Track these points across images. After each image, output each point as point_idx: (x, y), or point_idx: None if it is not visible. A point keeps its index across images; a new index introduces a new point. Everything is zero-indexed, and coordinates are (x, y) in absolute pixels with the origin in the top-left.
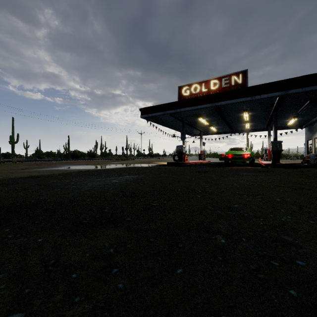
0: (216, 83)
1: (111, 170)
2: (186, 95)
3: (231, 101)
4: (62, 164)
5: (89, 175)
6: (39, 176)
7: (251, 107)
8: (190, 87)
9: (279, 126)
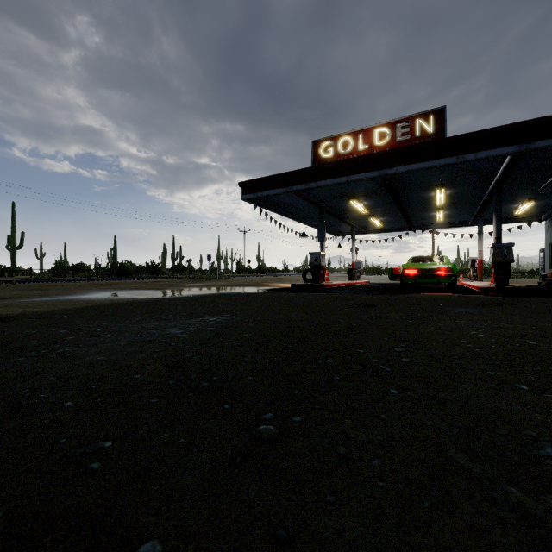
0: (385, 134)
1: (179, 300)
2: (327, 158)
3: (417, 166)
4: (90, 288)
5: (128, 313)
6: (16, 317)
7: (452, 179)
8: (335, 142)
9: None
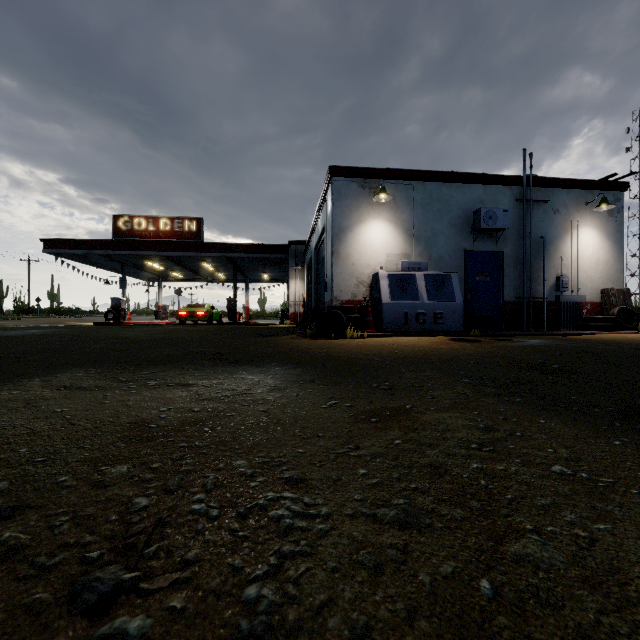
0: (168, 224)
1: (5, 328)
2: (126, 230)
3: (178, 254)
4: None
5: None
6: None
7: (208, 259)
8: (132, 220)
9: (261, 279)
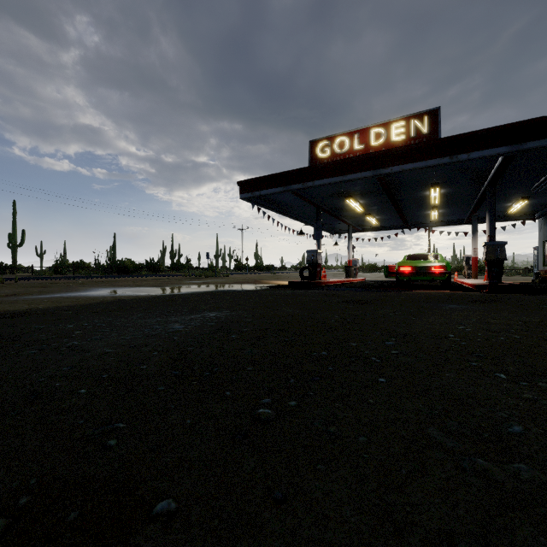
0: (381, 135)
1: (180, 297)
2: (324, 157)
3: (411, 166)
4: (91, 285)
5: (131, 309)
6: (23, 313)
7: (446, 179)
8: (331, 142)
9: None
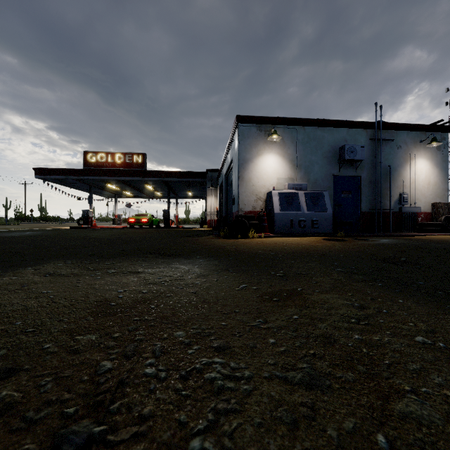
0: (121, 158)
1: (8, 231)
2: (92, 162)
3: (129, 178)
4: None
5: None
6: None
7: (150, 182)
8: (96, 154)
9: (187, 196)
